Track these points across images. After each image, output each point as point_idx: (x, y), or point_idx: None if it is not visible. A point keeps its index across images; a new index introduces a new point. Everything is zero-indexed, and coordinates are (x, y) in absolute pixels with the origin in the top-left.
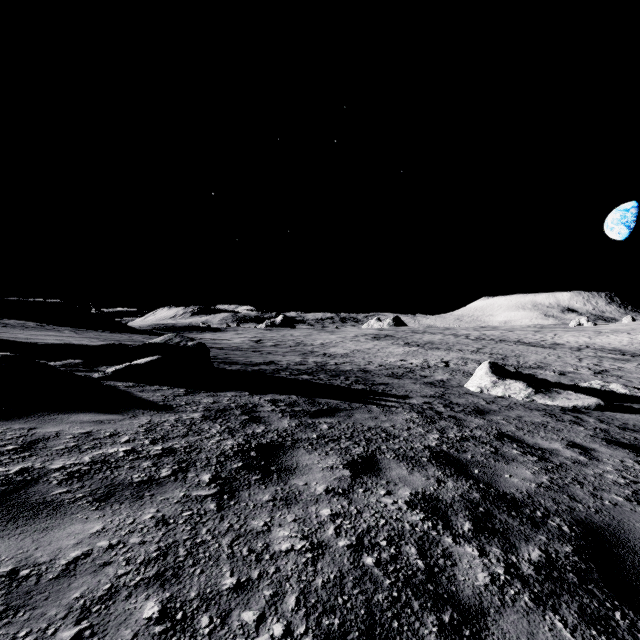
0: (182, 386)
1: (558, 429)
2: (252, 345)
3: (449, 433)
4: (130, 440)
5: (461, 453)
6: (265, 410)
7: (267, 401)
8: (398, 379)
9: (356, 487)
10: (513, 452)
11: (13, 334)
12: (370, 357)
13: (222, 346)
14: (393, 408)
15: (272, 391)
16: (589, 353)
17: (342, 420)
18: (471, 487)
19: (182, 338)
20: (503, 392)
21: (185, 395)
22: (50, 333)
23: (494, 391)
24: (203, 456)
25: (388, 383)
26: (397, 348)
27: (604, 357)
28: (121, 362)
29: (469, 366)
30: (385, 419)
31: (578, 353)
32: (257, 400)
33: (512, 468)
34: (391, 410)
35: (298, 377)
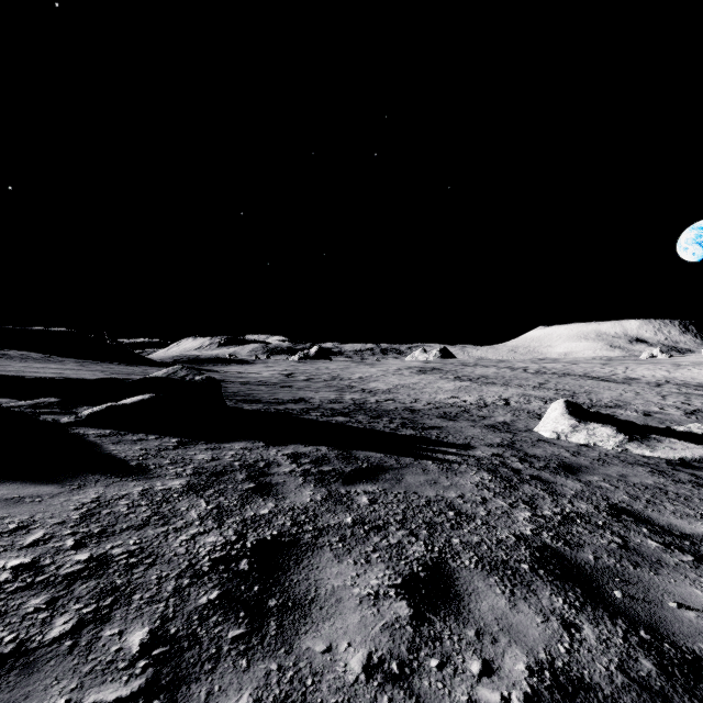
0: (177, 434)
1: (685, 497)
2: (282, 379)
3: (543, 508)
4: (42, 539)
5: (576, 550)
6: (281, 472)
7: (286, 456)
8: (453, 421)
9: (423, 653)
10: (650, 544)
11: (4, 366)
12: (416, 393)
13: (247, 380)
14: (455, 464)
15: (295, 440)
16: (672, 389)
17: (389, 487)
18: (628, 640)
19: (189, 371)
20: (586, 439)
21: (175, 448)
22: (50, 365)
23: (574, 437)
24: (153, 575)
25: (442, 427)
26: (447, 383)
27: (691, 394)
28: (108, 401)
29: (533, 404)
30: (448, 484)
31: (659, 389)
32: (273, 455)
33: (669, 583)
34: (453, 468)
35: (331, 419)
